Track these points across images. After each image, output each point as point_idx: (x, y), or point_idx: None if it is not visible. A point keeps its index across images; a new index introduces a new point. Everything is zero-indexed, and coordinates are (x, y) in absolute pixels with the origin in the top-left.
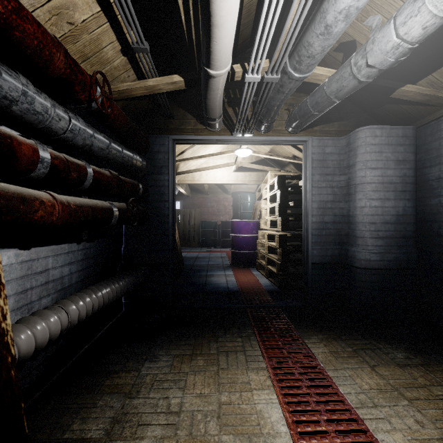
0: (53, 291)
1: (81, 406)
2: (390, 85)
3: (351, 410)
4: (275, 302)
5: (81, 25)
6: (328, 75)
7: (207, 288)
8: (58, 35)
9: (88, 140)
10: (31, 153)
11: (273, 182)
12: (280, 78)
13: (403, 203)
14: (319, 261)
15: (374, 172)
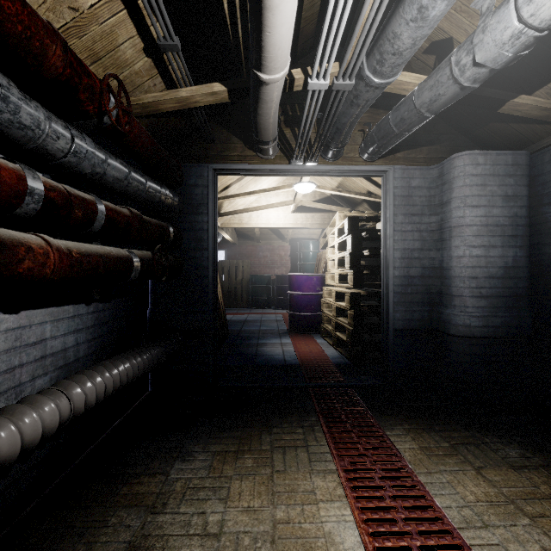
0: (52, 369)
1: (87, 525)
2: (499, 96)
3: (453, 531)
4: (345, 379)
5: (88, 12)
6: (417, 82)
7: (258, 361)
8: (57, 25)
9: (100, 168)
10: (15, 181)
11: (342, 225)
12: (354, 86)
13: (514, 251)
14: (403, 327)
15: (476, 210)
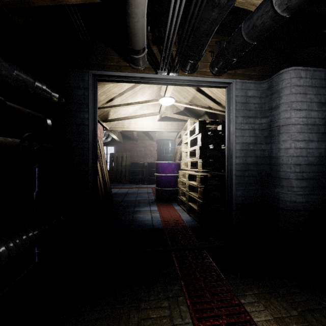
0: None
1: None
2: None
3: None
4: (198, 241)
5: None
6: None
7: (133, 227)
8: None
9: None
10: None
11: (193, 127)
12: None
13: (325, 144)
14: (242, 202)
15: (299, 113)
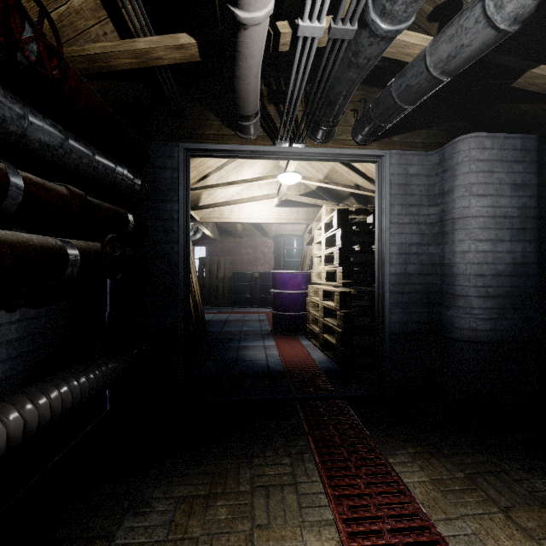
0: None
1: None
2: (516, 65)
3: None
4: (336, 388)
5: None
6: (424, 45)
7: (238, 368)
8: None
9: (15, 125)
10: None
11: (330, 218)
12: (354, 38)
13: (523, 246)
14: (400, 331)
15: (482, 200)
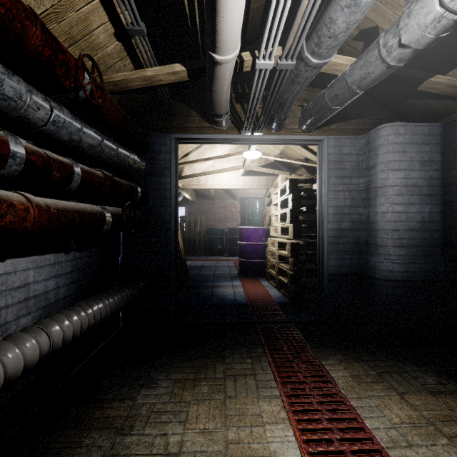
0: (35, 309)
1: (63, 446)
2: (418, 75)
3: (381, 450)
4: (287, 316)
5: None
6: (348, 64)
7: (213, 301)
8: (38, 11)
9: (76, 135)
10: None
11: (284, 186)
12: (295, 66)
13: (430, 208)
14: (335, 272)
15: (397, 173)
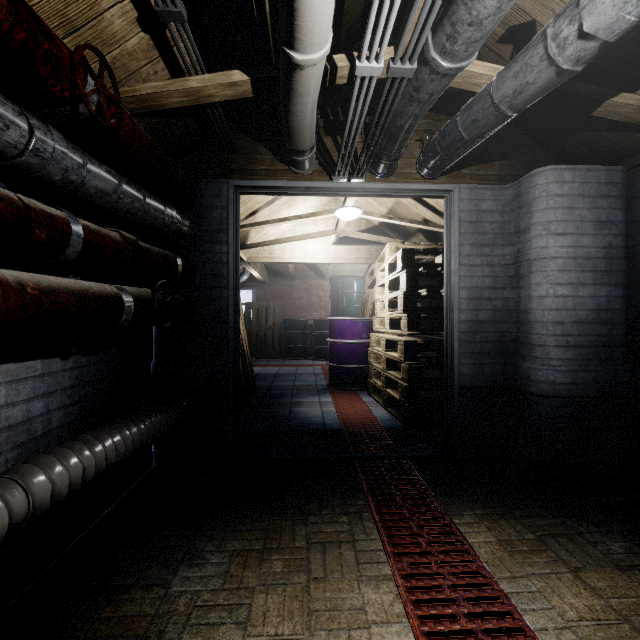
0: (9, 447)
1: None
2: (595, 94)
3: None
4: (399, 448)
5: None
6: (492, 75)
7: (291, 426)
8: None
9: (75, 174)
10: None
11: (394, 259)
12: (415, 74)
13: (608, 290)
14: (471, 384)
15: (562, 239)
